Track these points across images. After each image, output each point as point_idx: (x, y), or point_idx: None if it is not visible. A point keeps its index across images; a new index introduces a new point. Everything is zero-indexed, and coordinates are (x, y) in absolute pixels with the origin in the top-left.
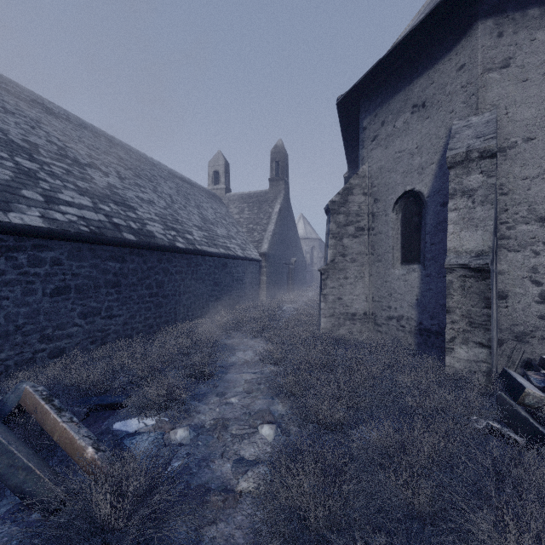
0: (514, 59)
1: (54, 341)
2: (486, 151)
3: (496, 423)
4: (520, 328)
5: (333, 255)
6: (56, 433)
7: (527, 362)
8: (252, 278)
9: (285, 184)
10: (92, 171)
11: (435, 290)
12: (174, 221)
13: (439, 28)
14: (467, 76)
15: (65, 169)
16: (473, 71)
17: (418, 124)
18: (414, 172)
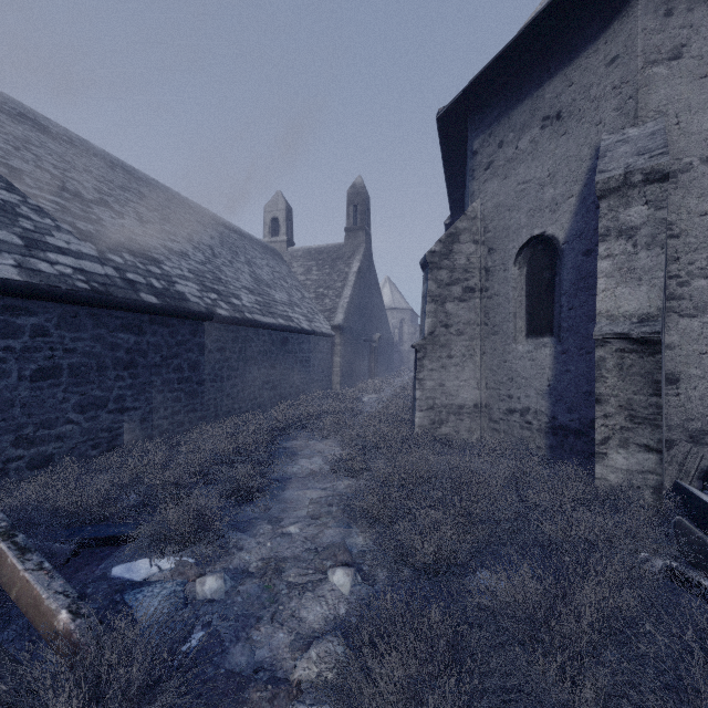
0: (689, 46)
1: (37, 445)
2: (654, 171)
3: (676, 563)
4: (697, 424)
5: (432, 325)
6: (15, 588)
7: (707, 472)
8: (322, 358)
9: (366, 235)
10: (100, 210)
11: (575, 373)
12: (216, 281)
13: (581, 8)
14: (621, 72)
15: (61, 205)
16: (631, 65)
17: (551, 143)
18: (545, 209)
